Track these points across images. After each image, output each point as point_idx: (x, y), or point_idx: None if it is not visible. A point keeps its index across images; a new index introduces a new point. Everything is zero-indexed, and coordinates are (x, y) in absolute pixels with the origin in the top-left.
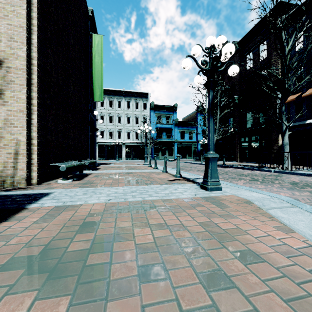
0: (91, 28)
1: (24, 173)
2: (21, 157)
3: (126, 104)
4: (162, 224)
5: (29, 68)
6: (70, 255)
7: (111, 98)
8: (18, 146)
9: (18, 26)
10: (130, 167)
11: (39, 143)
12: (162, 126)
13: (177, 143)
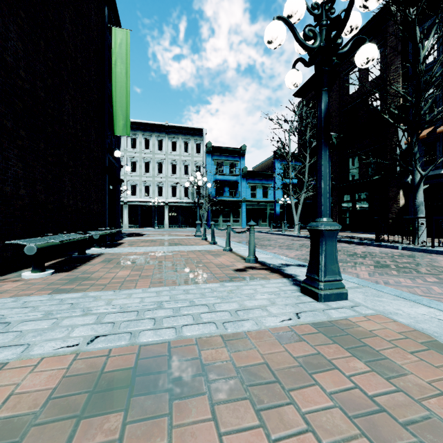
0: (110, 18)
1: None
2: None
3: (169, 144)
4: None
5: None
6: None
7: (148, 135)
8: None
9: None
10: (173, 242)
11: None
12: (224, 177)
13: (245, 202)
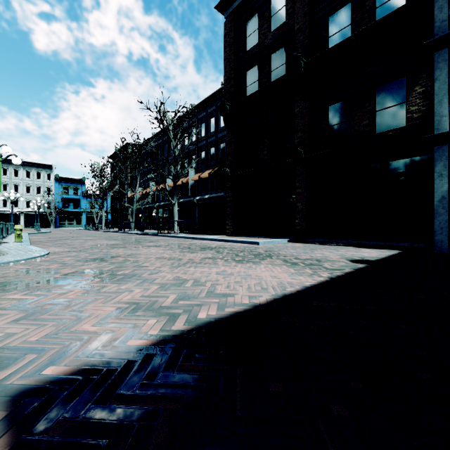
0: None
1: None
2: None
3: (25, 173)
4: None
5: None
6: None
7: (6, 166)
8: None
9: None
10: None
11: None
12: (69, 196)
13: (86, 212)
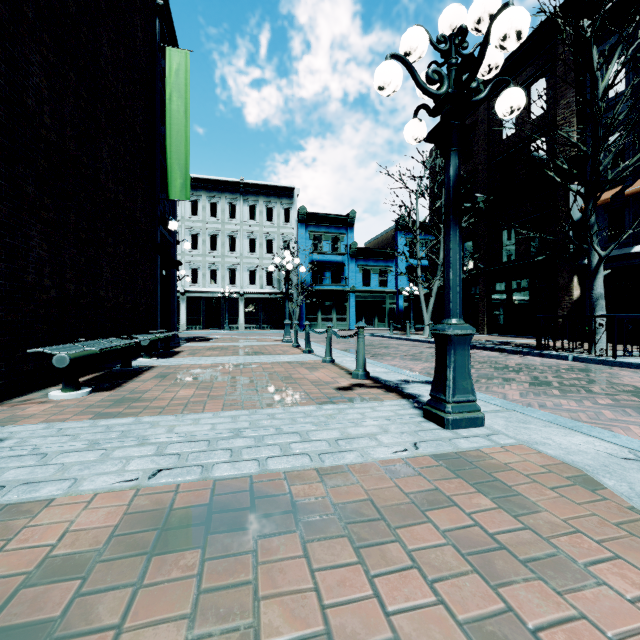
0: (163, 34)
1: None
2: None
3: (246, 210)
4: (313, 636)
5: None
6: None
7: (215, 197)
8: None
9: None
10: (251, 350)
11: None
12: (324, 257)
13: (354, 293)
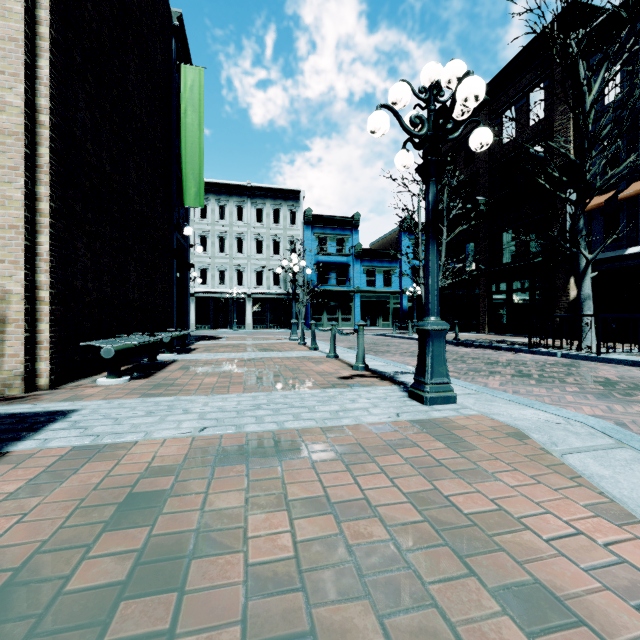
0: (178, 52)
1: (20, 365)
2: (12, 329)
3: (253, 213)
4: (318, 499)
5: (31, 132)
6: (74, 600)
7: (224, 200)
8: (6, 304)
9: (5, 39)
10: (261, 347)
11: (54, 296)
12: (329, 258)
13: (359, 294)
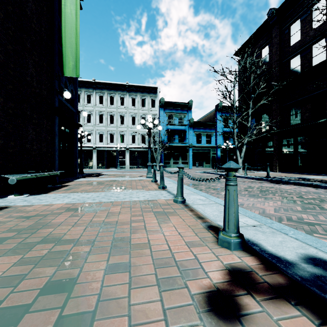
0: None
1: None
2: None
3: (130, 100)
4: None
5: None
6: None
7: (113, 93)
8: None
9: None
10: (120, 184)
11: None
12: (174, 127)
13: (192, 148)
